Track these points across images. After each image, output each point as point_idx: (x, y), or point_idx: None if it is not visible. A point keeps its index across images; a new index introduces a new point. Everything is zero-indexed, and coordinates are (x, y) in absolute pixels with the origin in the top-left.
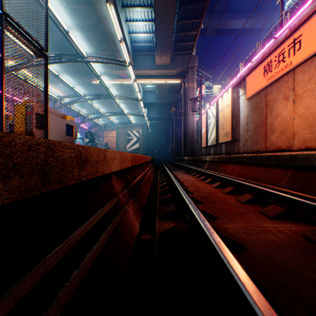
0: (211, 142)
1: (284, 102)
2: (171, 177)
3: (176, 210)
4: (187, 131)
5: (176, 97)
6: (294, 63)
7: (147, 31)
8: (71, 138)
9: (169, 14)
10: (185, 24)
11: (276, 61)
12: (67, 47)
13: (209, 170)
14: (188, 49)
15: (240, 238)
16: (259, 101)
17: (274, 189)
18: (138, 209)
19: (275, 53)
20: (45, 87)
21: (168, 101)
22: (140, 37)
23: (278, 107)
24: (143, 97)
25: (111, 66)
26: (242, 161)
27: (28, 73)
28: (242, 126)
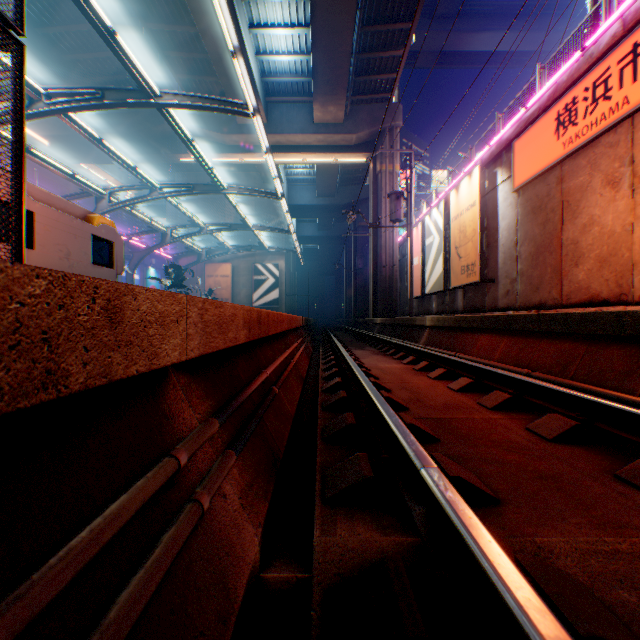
0: (432, 286)
1: (608, 193)
2: (349, 366)
3: (375, 475)
4: (380, 263)
5: (357, 194)
6: (635, 100)
7: (296, 50)
8: (106, 270)
9: (343, 8)
10: (377, 34)
11: (589, 99)
12: (127, 84)
13: (431, 346)
14: (382, 90)
15: (624, 613)
16: (545, 193)
17: (617, 399)
18: (261, 472)
19: (586, 80)
20: (16, 127)
21: (340, 203)
22: (281, 62)
23: (592, 204)
24: (288, 194)
25: (219, 127)
26: (516, 326)
27: (44, 141)
28: (503, 250)
